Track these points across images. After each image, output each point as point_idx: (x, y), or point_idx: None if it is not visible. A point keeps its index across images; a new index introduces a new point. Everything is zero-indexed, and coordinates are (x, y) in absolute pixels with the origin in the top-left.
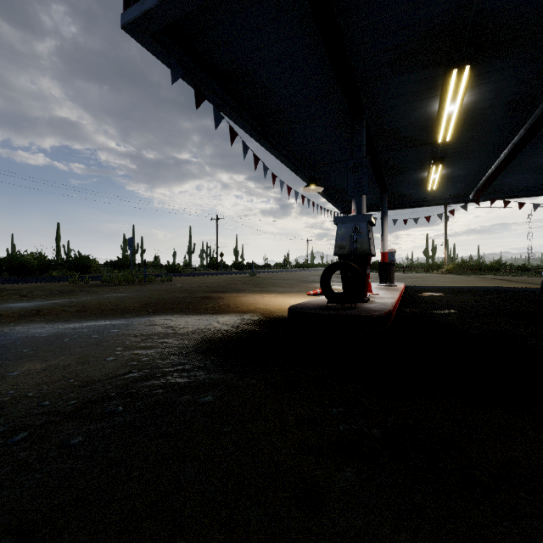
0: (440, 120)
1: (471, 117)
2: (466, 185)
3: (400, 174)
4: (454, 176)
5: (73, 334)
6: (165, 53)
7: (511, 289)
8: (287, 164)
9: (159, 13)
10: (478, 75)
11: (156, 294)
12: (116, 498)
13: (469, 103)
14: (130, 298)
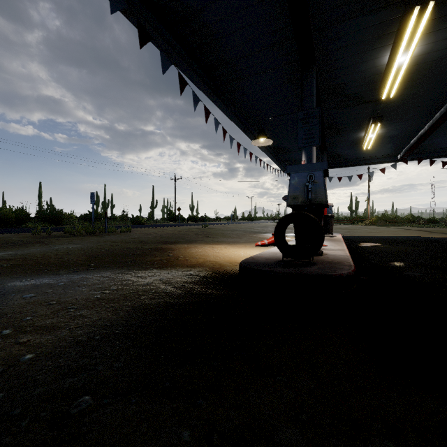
0: (388, 74)
1: (417, 71)
2: (397, 145)
3: (340, 134)
4: (388, 136)
5: None
6: None
7: (437, 239)
8: (236, 121)
9: None
10: (436, 19)
11: (108, 246)
12: None
13: (419, 54)
14: (80, 249)
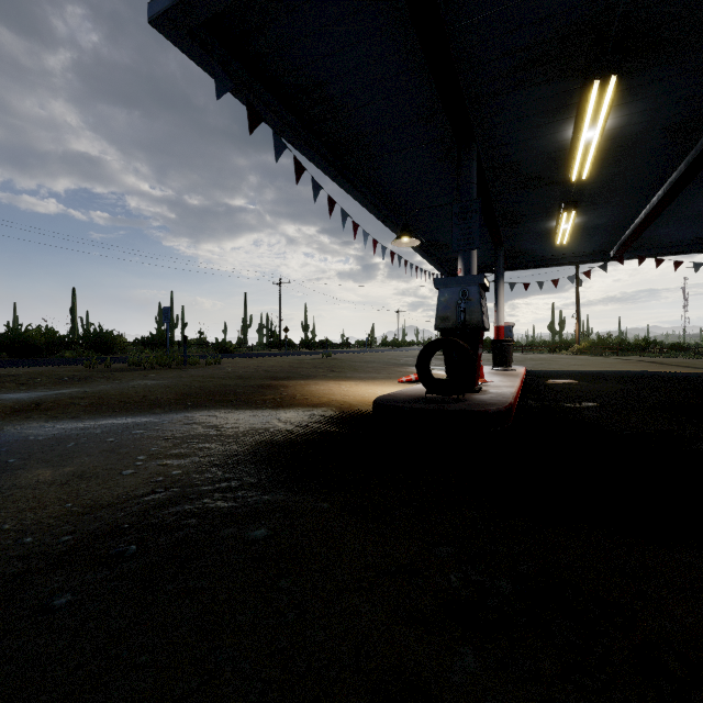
0: (575, 151)
1: (615, 147)
2: (606, 238)
3: (521, 223)
4: (591, 226)
5: (81, 437)
6: (207, 57)
7: (665, 375)
8: (371, 209)
9: (198, 2)
10: (626, 90)
11: (198, 382)
12: (110, 702)
13: (614, 127)
14: (163, 386)
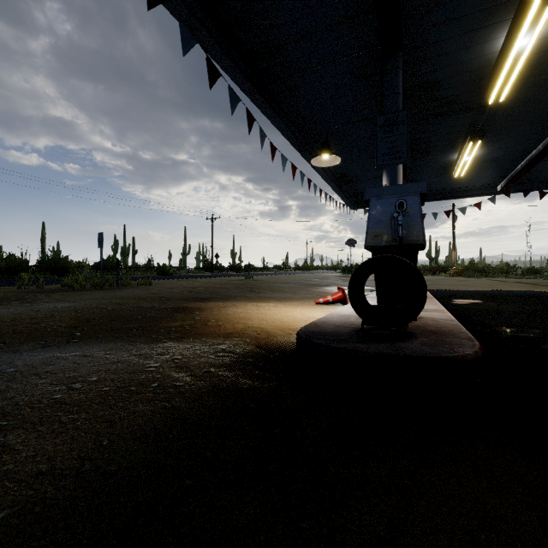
0: (501, 66)
1: (541, 63)
2: (498, 172)
3: (425, 156)
4: (488, 159)
5: None
6: None
7: None
8: (289, 137)
9: None
10: None
11: (114, 304)
12: None
13: (547, 35)
14: (72, 310)
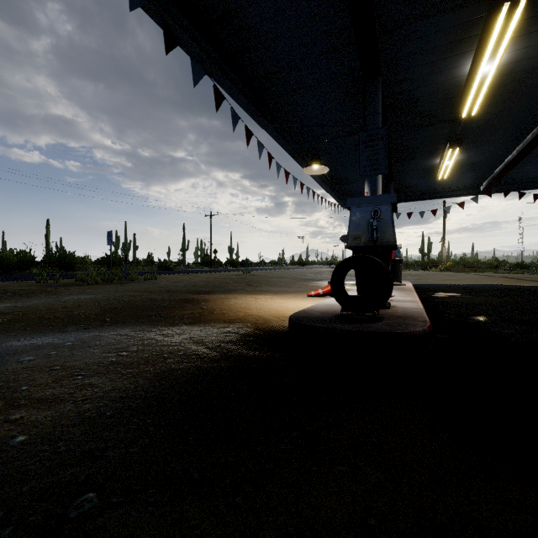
0: (469, 87)
1: (505, 84)
2: (479, 174)
3: (410, 160)
4: (468, 163)
5: None
6: None
7: (528, 288)
8: (284, 145)
9: None
10: (529, 19)
11: (129, 296)
12: None
13: (508, 62)
14: (94, 301)
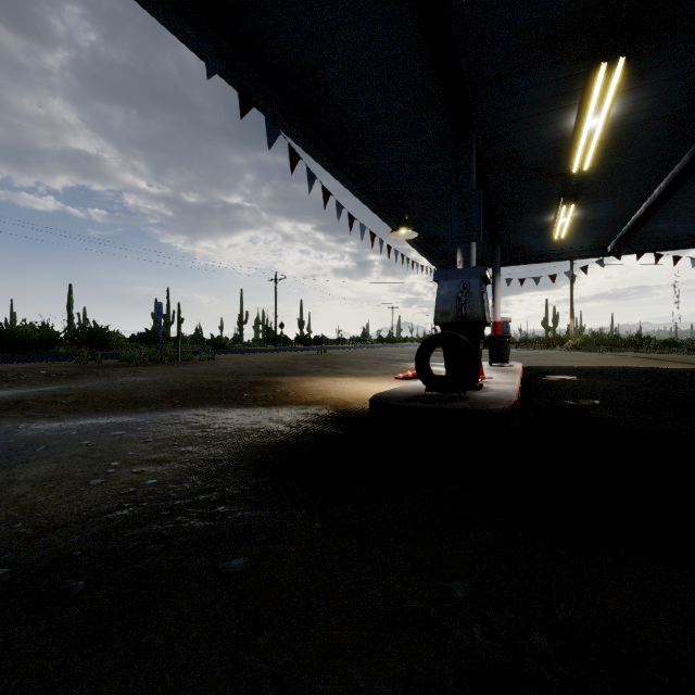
0: (577, 141)
1: (619, 136)
2: (604, 233)
3: (518, 217)
4: (589, 220)
5: (54, 439)
6: (194, 35)
7: (663, 371)
8: (367, 202)
9: None
10: (633, 74)
11: (189, 378)
12: None
13: (618, 115)
14: (152, 383)
